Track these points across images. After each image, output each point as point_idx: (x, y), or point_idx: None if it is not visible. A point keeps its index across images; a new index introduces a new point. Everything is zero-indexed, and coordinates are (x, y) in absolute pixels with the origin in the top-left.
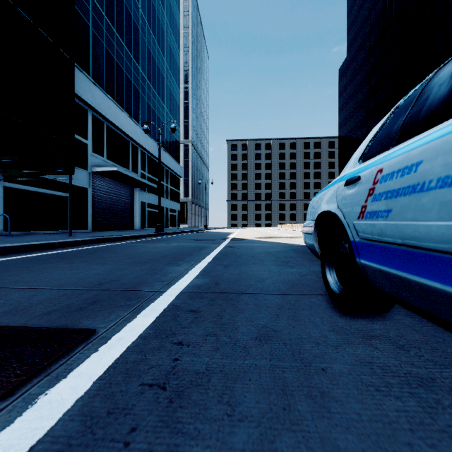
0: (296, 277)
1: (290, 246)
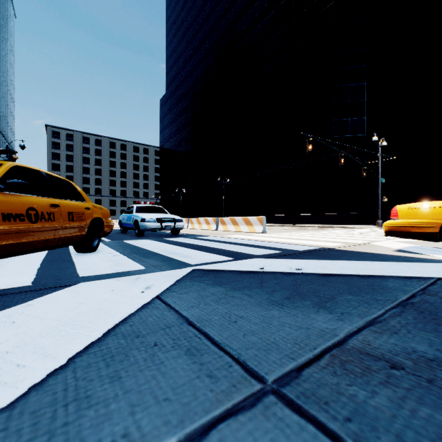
0: (117, 232)
1: (117, 229)
